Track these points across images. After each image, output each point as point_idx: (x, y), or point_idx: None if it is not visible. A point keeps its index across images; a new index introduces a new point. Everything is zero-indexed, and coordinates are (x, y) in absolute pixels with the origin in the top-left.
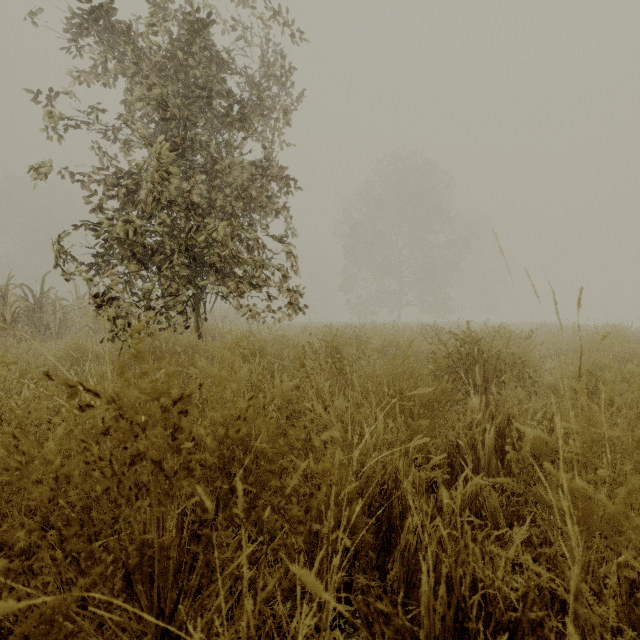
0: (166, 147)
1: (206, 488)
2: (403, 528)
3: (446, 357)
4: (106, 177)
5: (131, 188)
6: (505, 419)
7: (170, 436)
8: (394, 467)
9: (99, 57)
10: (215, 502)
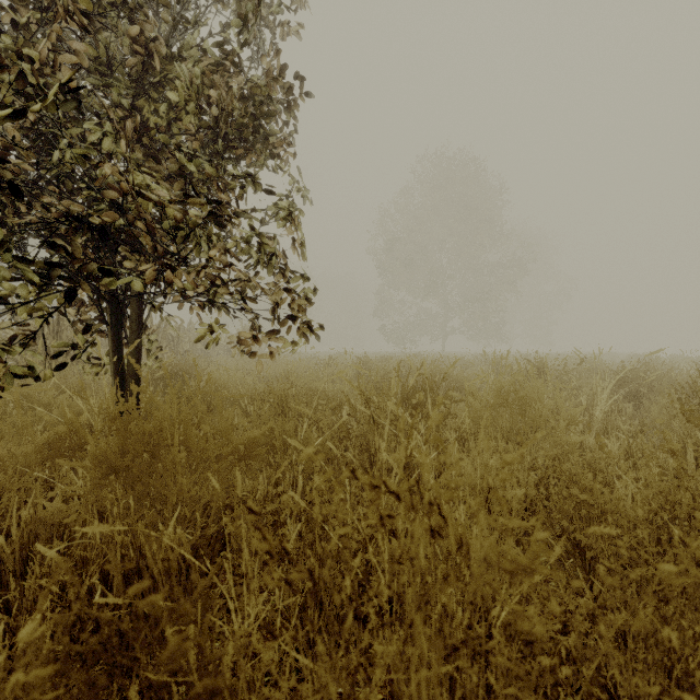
0: None
1: None
2: None
3: None
4: None
5: None
6: None
7: None
8: None
9: None
10: None
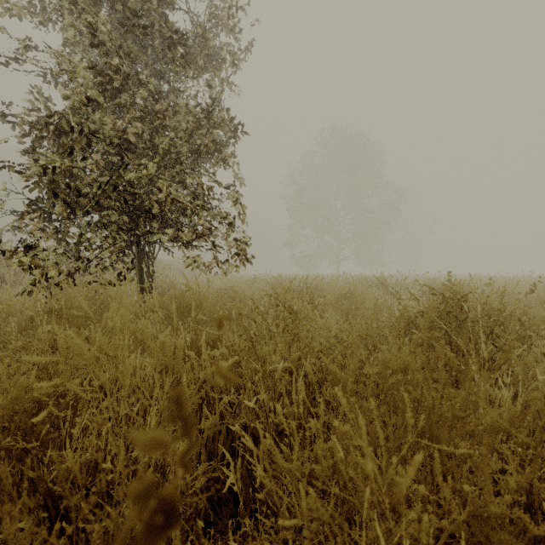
0: (86, 66)
1: None
2: None
3: (419, 315)
4: (40, 119)
5: (62, 127)
6: None
7: None
8: None
9: None
10: None
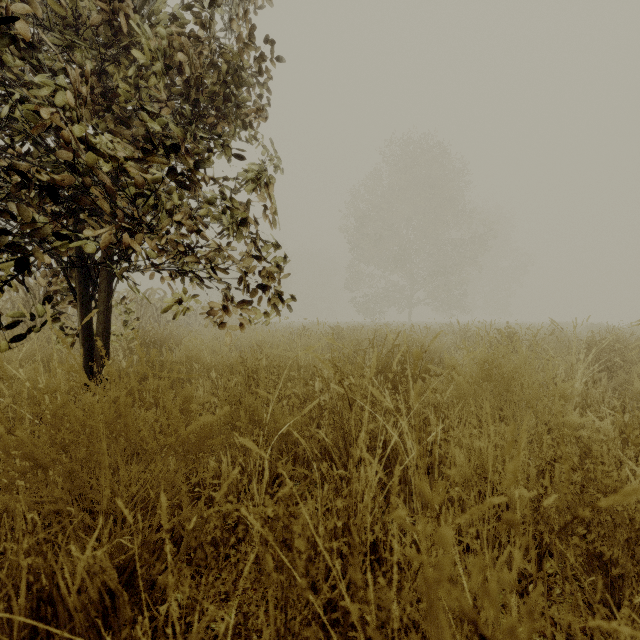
0: None
1: None
2: None
3: None
4: None
5: None
6: None
7: None
8: None
9: None
10: None
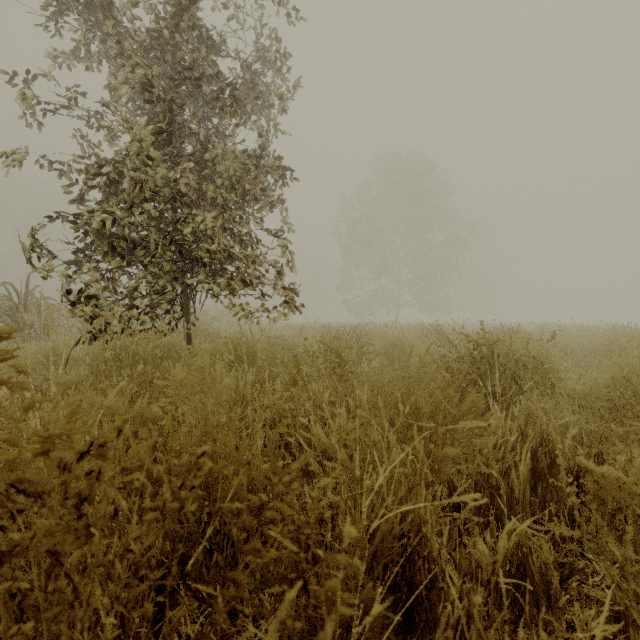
0: (148, 129)
1: (140, 584)
2: (432, 602)
3: (457, 361)
4: (88, 166)
5: (113, 177)
6: (537, 437)
7: (124, 470)
8: (417, 515)
9: (82, 39)
10: (181, 559)
